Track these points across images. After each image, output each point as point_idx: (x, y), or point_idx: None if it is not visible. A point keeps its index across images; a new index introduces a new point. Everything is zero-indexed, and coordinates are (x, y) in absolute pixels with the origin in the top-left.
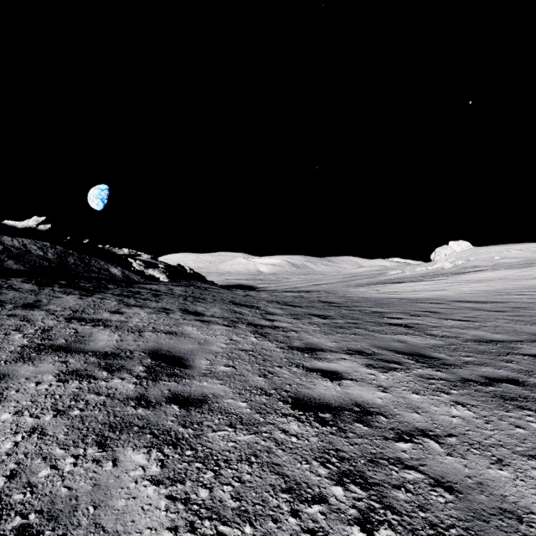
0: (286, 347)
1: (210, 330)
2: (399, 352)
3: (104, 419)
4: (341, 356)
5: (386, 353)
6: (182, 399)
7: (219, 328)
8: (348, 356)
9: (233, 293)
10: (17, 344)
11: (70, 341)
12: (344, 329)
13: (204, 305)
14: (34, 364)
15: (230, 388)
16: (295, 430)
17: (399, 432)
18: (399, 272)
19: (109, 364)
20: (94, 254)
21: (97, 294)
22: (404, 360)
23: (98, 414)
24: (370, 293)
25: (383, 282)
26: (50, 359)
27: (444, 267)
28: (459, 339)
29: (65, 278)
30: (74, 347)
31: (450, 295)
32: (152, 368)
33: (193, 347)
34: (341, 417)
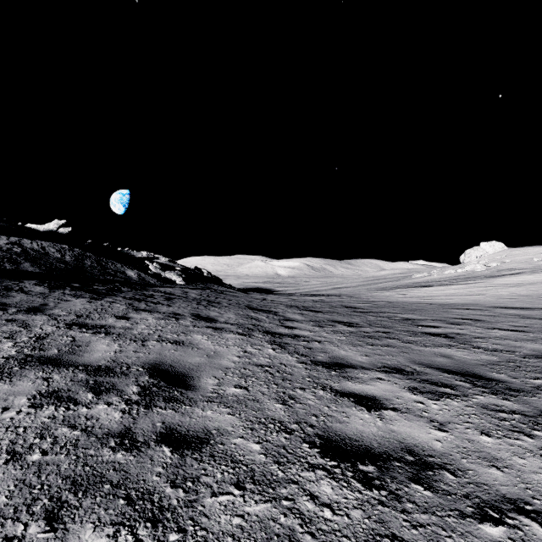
0: (308, 362)
1: (222, 339)
2: (447, 370)
3: (68, 469)
4: (376, 375)
5: (431, 372)
6: (177, 437)
7: (232, 337)
8: (385, 375)
9: (250, 297)
10: (2, 355)
11: (63, 351)
12: (374, 339)
13: (218, 309)
14: (11, 382)
15: (240, 420)
16: (327, 494)
17: (480, 503)
18: (426, 275)
19: (98, 383)
20: (111, 256)
21: (108, 297)
22: (457, 382)
23: (63, 461)
24: (396, 297)
25: (409, 286)
26: (32, 375)
27: (476, 270)
28: (516, 354)
29: (80, 281)
30: (65, 359)
31: (487, 300)
32: (148, 389)
33: (201, 360)
34: (390, 472)
